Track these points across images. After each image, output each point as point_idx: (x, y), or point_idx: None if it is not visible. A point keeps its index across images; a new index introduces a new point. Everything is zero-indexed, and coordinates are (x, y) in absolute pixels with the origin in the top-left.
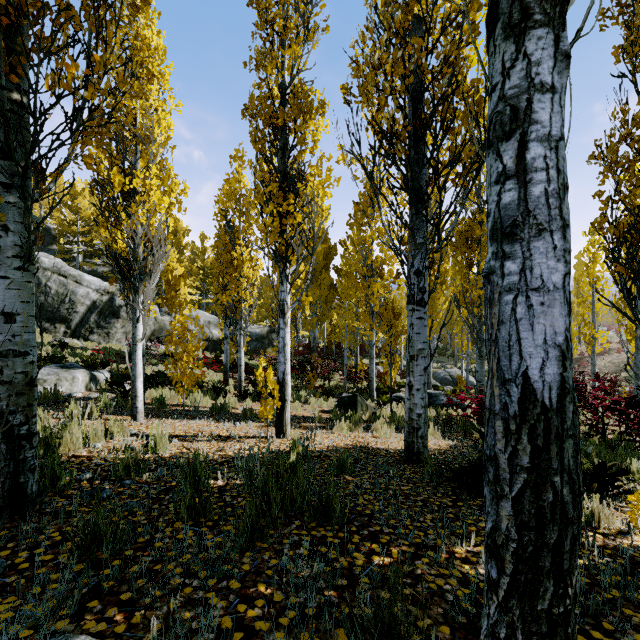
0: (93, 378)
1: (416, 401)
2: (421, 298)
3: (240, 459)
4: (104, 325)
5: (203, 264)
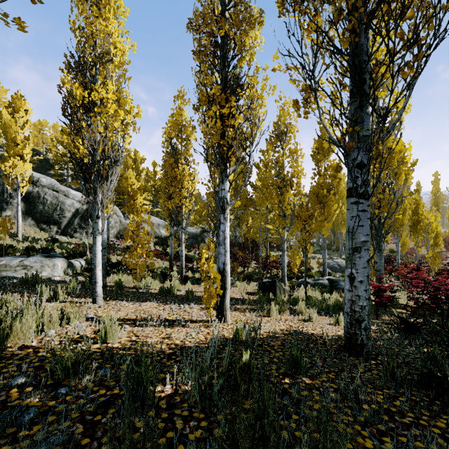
0: (70, 265)
1: (359, 293)
2: (364, 191)
3: (187, 350)
4: (84, 226)
5: (154, 183)
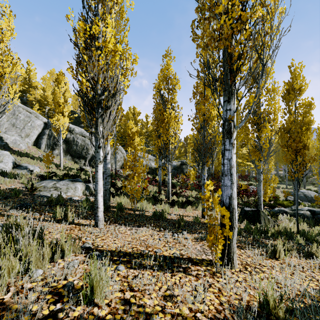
0: (88, 187)
1: None
2: None
3: None
4: None
5: (147, 130)
